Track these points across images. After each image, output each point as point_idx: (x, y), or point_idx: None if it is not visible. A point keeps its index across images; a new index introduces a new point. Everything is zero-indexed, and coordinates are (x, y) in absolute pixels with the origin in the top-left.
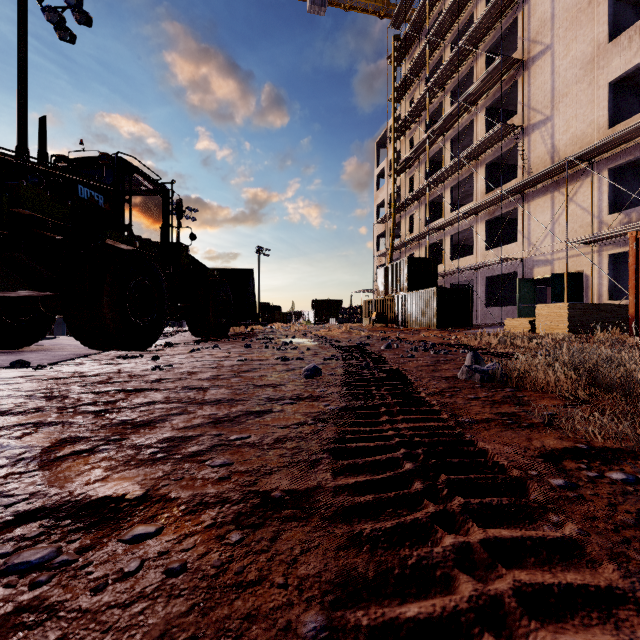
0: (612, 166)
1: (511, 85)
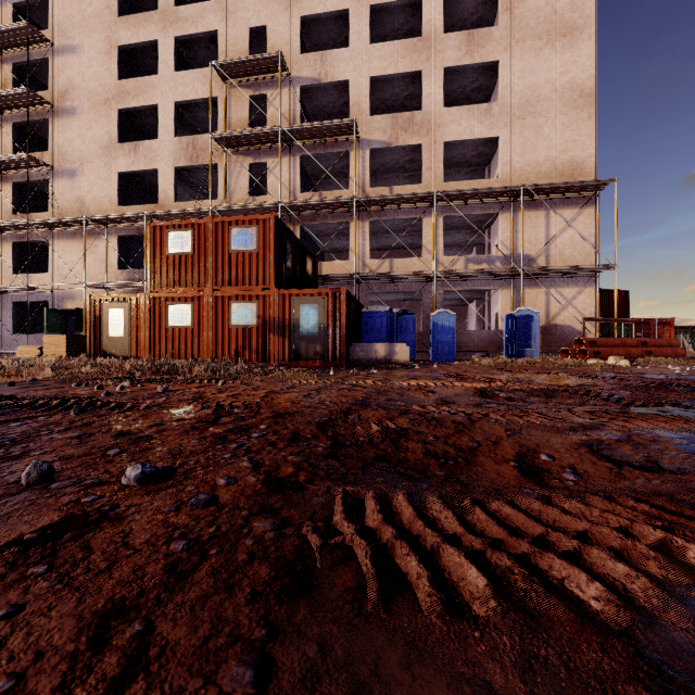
0: (120, 235)
1: (42, 120)
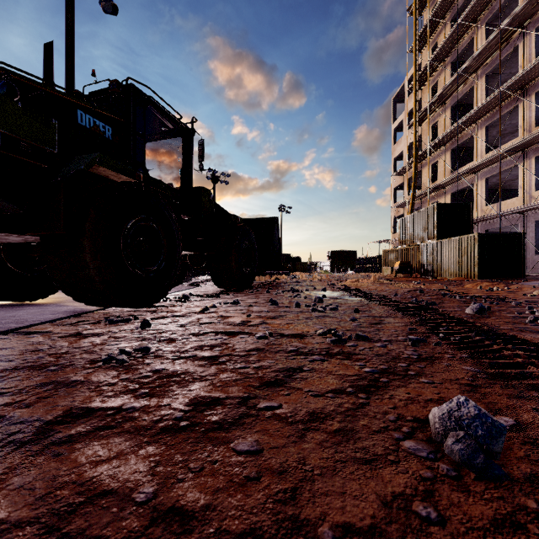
0: None
1: None
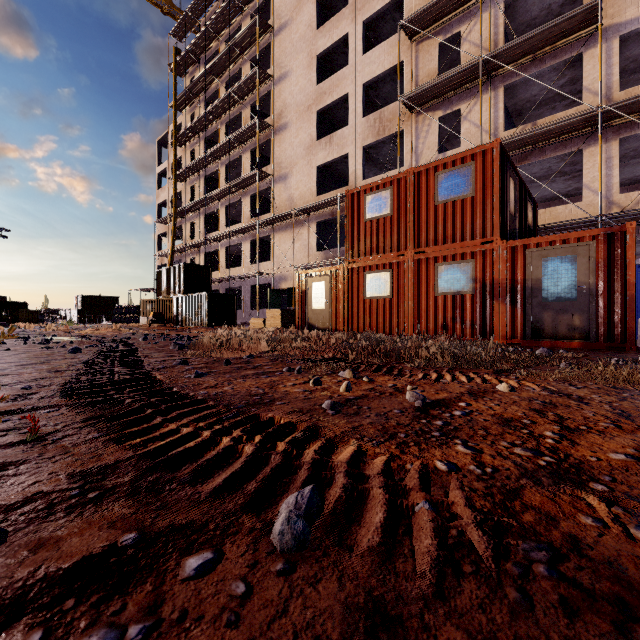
0: (318, 221)
1: (266, 141)
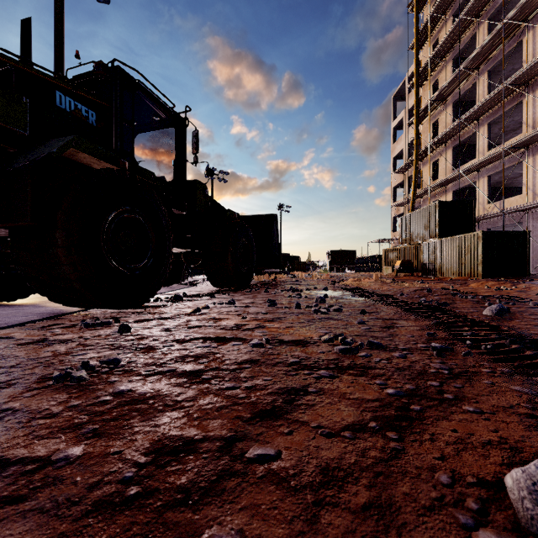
0: None
1: None
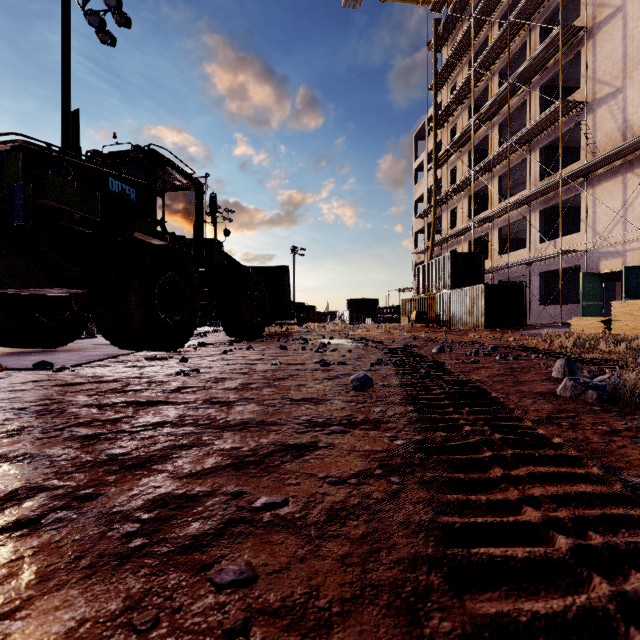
0: None
1: (572, 57)
